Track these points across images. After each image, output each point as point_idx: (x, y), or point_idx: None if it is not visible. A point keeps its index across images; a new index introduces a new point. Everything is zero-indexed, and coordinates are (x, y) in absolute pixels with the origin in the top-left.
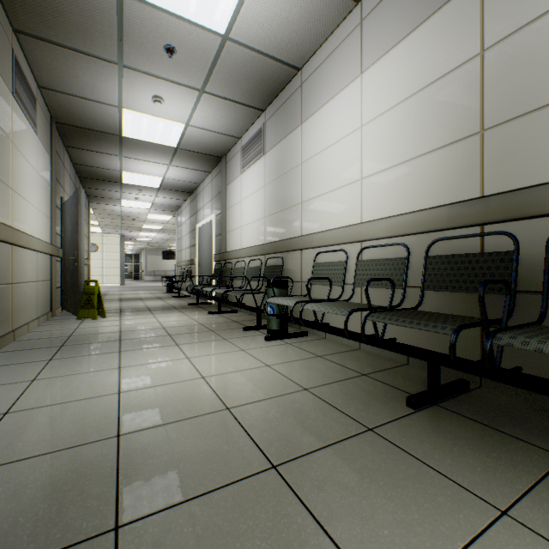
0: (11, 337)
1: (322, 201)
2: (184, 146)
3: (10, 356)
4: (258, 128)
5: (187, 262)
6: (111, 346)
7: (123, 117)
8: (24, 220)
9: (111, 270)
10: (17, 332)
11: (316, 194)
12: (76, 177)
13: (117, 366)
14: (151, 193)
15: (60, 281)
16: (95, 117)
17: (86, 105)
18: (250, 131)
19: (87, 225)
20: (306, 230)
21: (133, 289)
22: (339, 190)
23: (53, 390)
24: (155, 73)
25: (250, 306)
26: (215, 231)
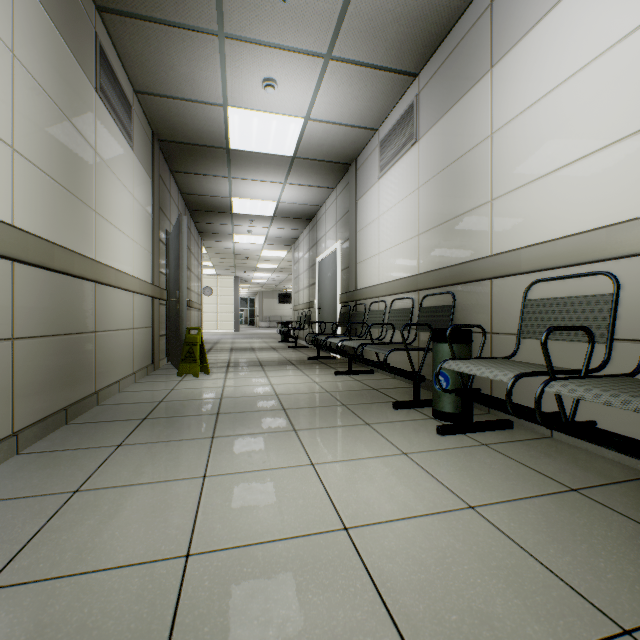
0: (93, 401)
1: (540, 188)
2: (303, 153)
3: (78, 432)
4: (406, 105)
5: (305, 305)
6: (202, 426)
7: (229, 121)
8: (114, 253)
9: (225, 315)
10: (102, 393)
11: (527, 178)
12: (186, 209)
13: (202, 473)
14: (264, 224)
15: (165, 328)
16: (198, 125)
17: (186, 109)
18: (393, 115)
19: (199, 265)
20: (502, 244)
21: (246, 337)
22: (587, 158)
23: (88, 526)
24: (265, 39)
25: (400, 369)
26: (341, 263)
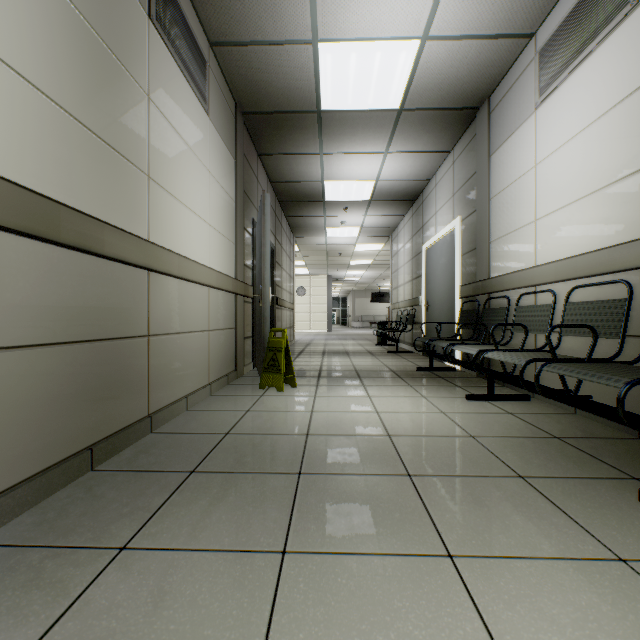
0: (142, 428)
1: None
2: (413, 100)
3: (90, 494)
4: None
5: (406, 303)
6: (270, 507)
7: (320, 66)
8: (179, 236)
9: (317, 315)
10: (159, 416)
11: None
12: (276, 201)
13: None
14: (359, 211)
15: (251, 329)
16: (283, 82)
17: (269, 58)
18: None
19: (291, 262)
20: None
21: (339, 337)
22: None
23: None
24: None
25: (633, 414)
26: (461, 245)
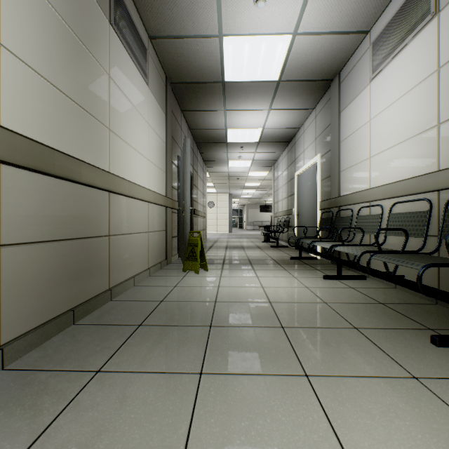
0: (105, 297)
1: None
2: (287, 75)
3: (74, 339)
4: None
5: (284, 213)
6: (192, 346)
7: (224, 52)
8: (129, 168)
9: (222, 221)
10: (116, 289)
11: None
12: (193, 143)
13: None
14: (251, 149)
15: (176, 231)
16: (199, 62)
17: (189, 47)
18: (393, 4)
19: (204, 185)
20: None
21: (237, 237)
22: None
23: None
24: None
25: (429, 287)
26: (320, 173)
